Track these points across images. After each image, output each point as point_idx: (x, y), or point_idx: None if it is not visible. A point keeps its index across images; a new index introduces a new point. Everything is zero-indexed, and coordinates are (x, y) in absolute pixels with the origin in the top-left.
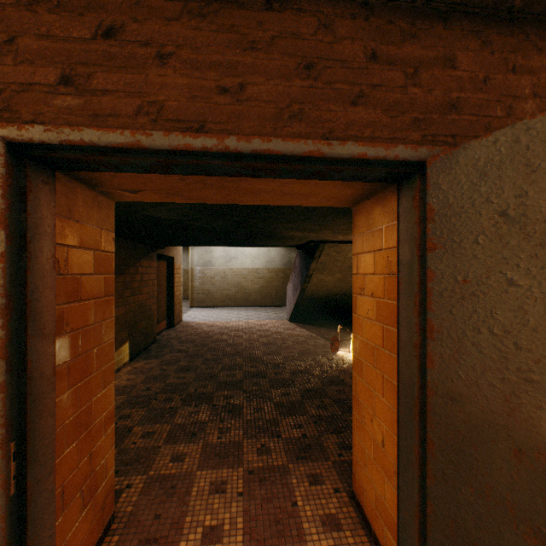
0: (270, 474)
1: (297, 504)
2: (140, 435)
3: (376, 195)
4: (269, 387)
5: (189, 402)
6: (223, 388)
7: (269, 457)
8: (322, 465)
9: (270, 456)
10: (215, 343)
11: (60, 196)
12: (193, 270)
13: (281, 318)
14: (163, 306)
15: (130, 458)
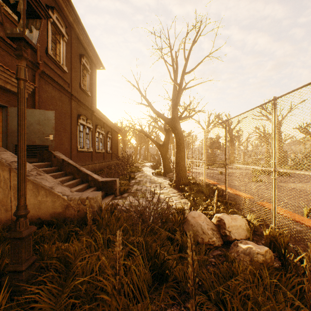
0: None
1: None
2: None
3: None
4: None
5: None
6: None
7: None
8: None
9: None
10: None
11: None
12: None
13: None
14: None
15: None
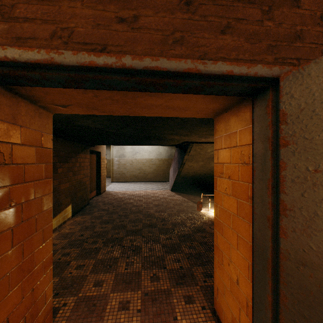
0: (159, 296)
1: (177, 318)
2: (74, 267)
3: (232, 109)
4: (158, 234)
5: (108, 244)
6: (130, 234)
7: (158, 283)
8: (193, 289)
9: (158, 282)
10: (125, 205)
11: (5, 107)
12: (113, 159)
13: (166, 189)
14: (94, 182)
15: (67, 284)
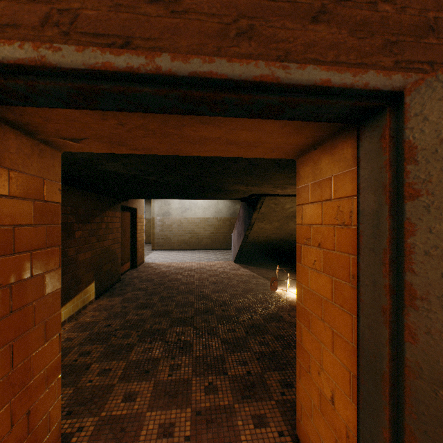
0: (217, 415)
1: None
2: (97, 372)
3: (324, 144)
4: (216, 324)
5: (145, 338)
6: (176, 325)
7: (215, 396)
8: (265, 405)
9: (216, 395)
10: (171, 282)
11: None
12: (154, 219)
13: (228, 260)
14: (127, 250)
15: (84, 397)
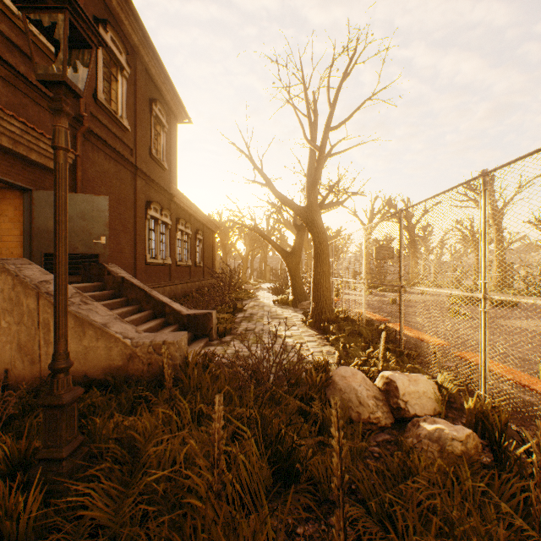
0: None
1: None
2: None
3: (10, 189)
4: None
5: None
6: None
7: None
8: None
9: None
10: None
11: None
12: None
13: None
14: None
15: None
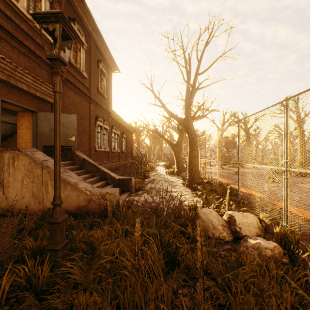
0: None
1: None
2: None
3: (26, 111)
4: None
5: None
6: None
7: None
8: None
9: None
10: None
11: None
12: None
13: None
14: None
15: None
